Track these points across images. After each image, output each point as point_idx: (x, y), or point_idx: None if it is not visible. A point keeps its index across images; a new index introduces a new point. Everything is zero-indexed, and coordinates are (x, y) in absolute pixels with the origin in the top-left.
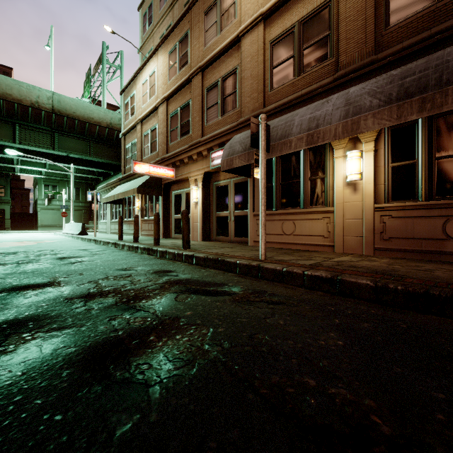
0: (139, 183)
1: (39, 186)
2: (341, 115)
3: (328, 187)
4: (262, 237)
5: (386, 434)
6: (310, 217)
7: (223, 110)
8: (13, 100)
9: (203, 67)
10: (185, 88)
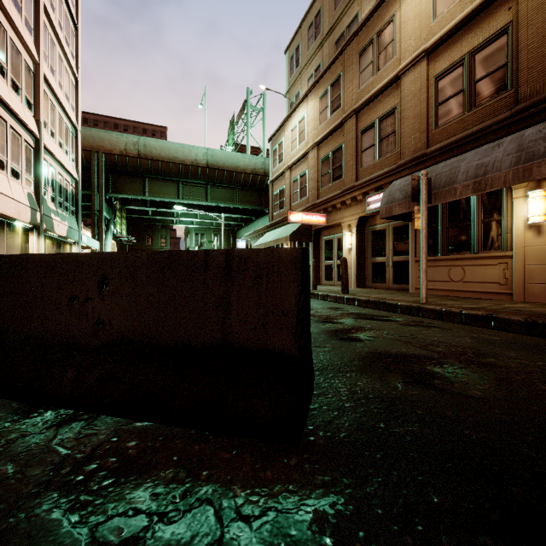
0: (290, 231)
1: (191, 235)
2: (512, 162)
3: (505, 230)
4: (423, 282)
5: (471, 356)
6: (483, 263)
7: (380, 152)
8: (178, 161)
9: (357, 110)
10: (337, 132)
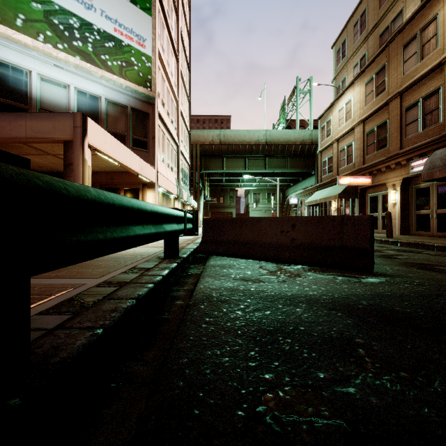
0: (338, 190)
1: (250, 194)
2: None
3: None
4: None
5: None
6: None
7: (423, 125)
8: (246, 143)
9: (401, 92)
10: (381, 110)
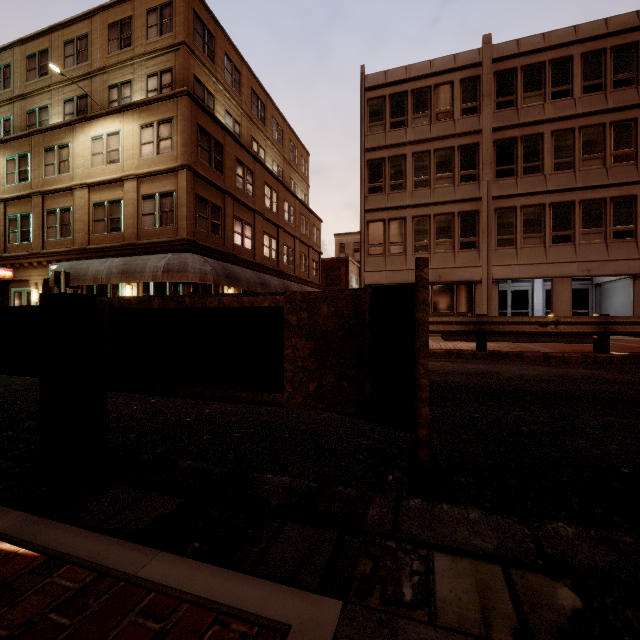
0: None
1: None
2: (106, 273)
3: None
4: None
5: None
6: None
7: (61, 234)
8: None
9: (43, 193)
10: (25, 200)
